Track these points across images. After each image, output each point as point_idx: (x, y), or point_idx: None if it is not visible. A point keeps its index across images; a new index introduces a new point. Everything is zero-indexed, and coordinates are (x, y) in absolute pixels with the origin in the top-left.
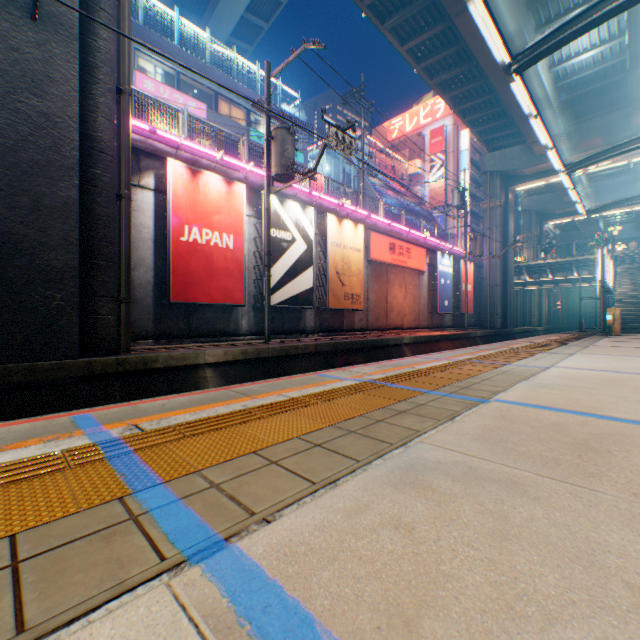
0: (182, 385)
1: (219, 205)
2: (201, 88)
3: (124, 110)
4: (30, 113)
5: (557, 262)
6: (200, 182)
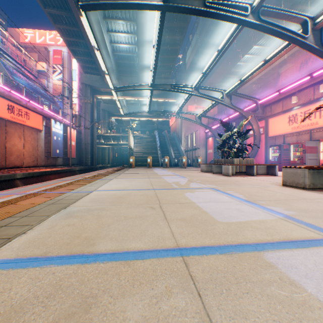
0: None
1: None
2: None
3: None
4: None
5: (115, 135)
6: None
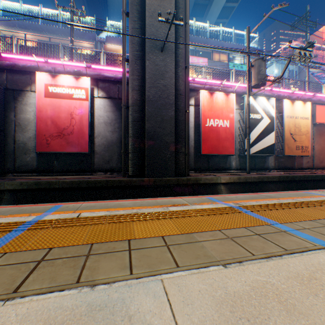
0: (210, 192)
1: (222, 106)
2: (204, 51)
3: (186, 75)
4: (160, 86)
5: None
6: (213, 97)
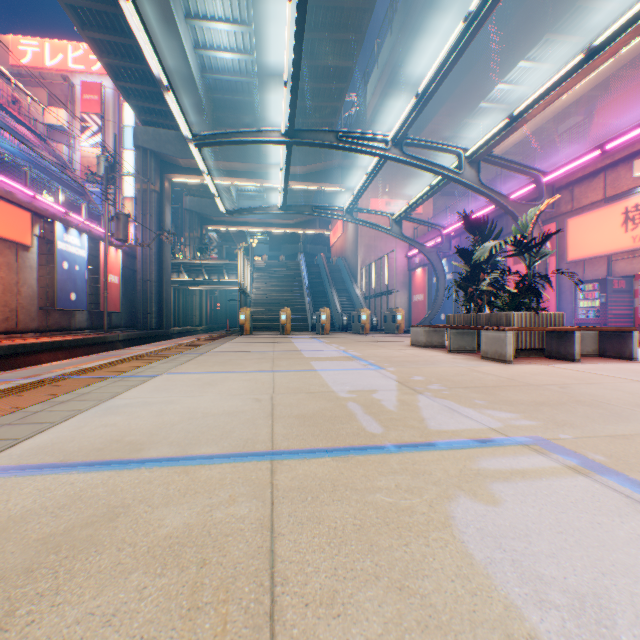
0: None
1: None
2: None
3: None
4: None
5: (213, 264)
6: None
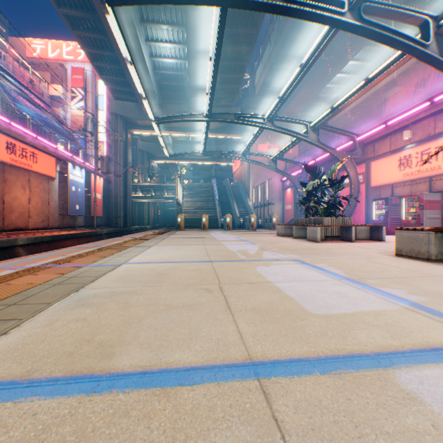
0: None
1: None
2: None
3: None
4: None
5: (158, 185)
6: None
